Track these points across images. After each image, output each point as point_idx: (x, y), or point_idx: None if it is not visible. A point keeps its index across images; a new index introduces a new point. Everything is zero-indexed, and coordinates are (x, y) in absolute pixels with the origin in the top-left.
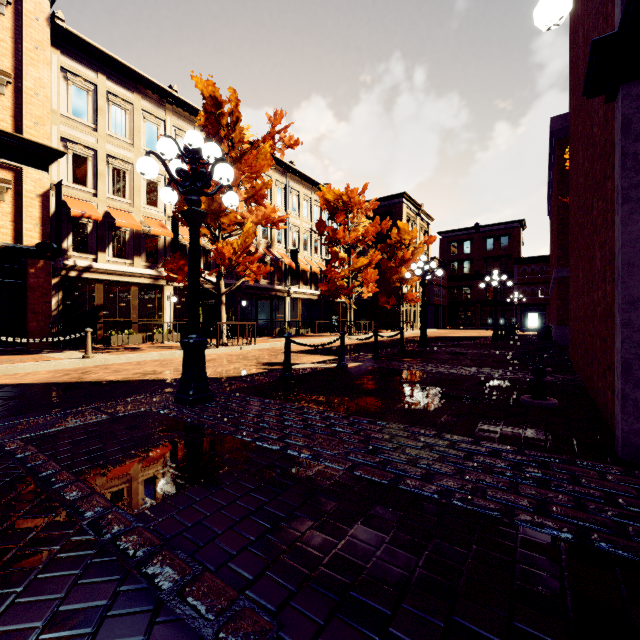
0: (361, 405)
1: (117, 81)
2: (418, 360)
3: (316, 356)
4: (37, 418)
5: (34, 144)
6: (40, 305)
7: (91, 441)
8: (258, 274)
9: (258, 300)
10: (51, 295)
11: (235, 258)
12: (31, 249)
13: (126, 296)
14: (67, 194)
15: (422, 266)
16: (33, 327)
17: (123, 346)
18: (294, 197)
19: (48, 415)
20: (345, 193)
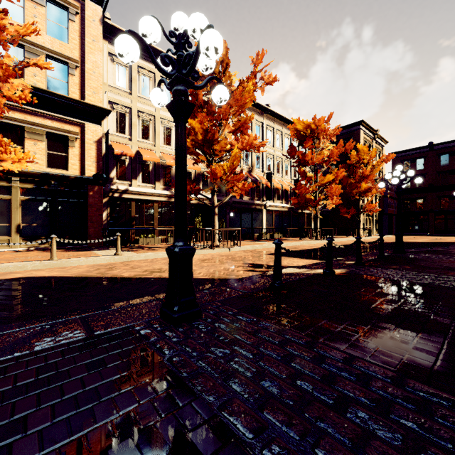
0: (398, 346)
1: (144, 58)
2: (408, 268)
3: (294, 259)
4: (21, 329)
5: (92, 106)
6: (96, 217)
7: (36, 387)
8: (243, 190)
9: (242, 212)
10: (102, 210)
11: (225, 178)
12: (90, 178)
13: (150, 210)
14: (113, 140)
15: (398, 175)
16: (91, 232)
17: (147, 246)
18: (269, 132)
19: (34, 325)
20: (312, 122)
